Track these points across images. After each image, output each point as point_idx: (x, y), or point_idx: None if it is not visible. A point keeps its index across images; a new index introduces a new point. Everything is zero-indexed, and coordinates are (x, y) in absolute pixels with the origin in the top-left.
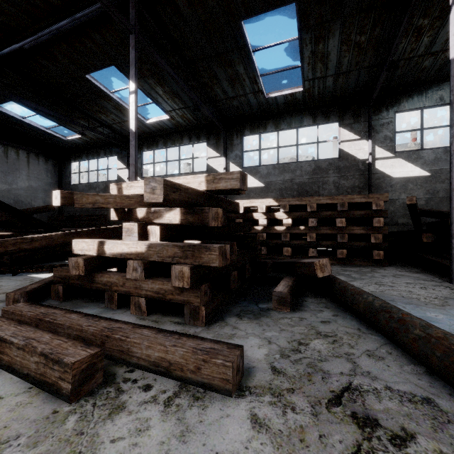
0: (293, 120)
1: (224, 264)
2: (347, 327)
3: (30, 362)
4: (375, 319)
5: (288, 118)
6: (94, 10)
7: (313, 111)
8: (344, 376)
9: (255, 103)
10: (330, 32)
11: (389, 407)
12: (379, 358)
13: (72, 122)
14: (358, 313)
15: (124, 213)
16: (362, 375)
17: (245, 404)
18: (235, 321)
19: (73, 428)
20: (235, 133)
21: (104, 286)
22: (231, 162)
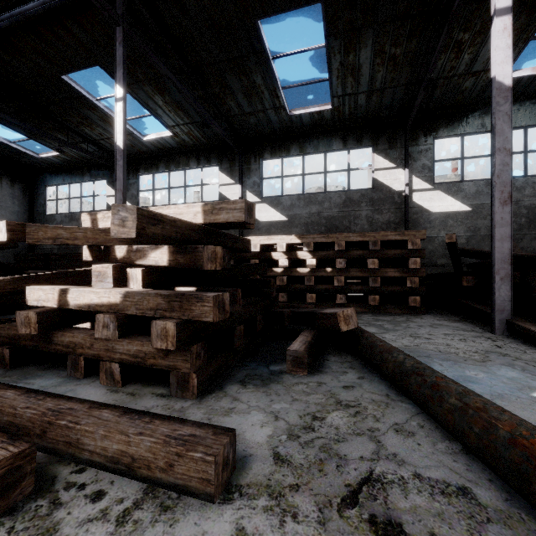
0: (320, 143)
1: (221, 319)
2: (374, 393)
3: None
4: (406, 383)
5: (315, 141)
6: None
7: (343, 133)
8: (364, 462)
9: (276, 121)
10: (362, 42)
11: (417, 504)
12: (409, 434)
13: (45, 135)
14: (387, 376)
15: (100, 251)
16: (387, 459)
17: (230, 513)
18: (236, 390)
19: None
20: (252, 155)
21: (66, 349)
22: (248, 191)
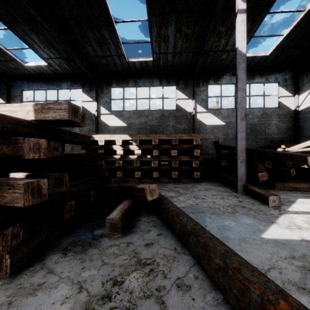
0: (147, 80)
1: (36, 202)
2: (166, 248)
3: None
4: (187, 242)
5: (143, 79)
6: None
7: (160, 76)
8: None
9: (119, 64)
10: (169, 21)
11: None
12: (187, 288)
13: None
14: (175, 234)
15: None
16: None
17: None
18: (55, 260)
19: None
20: (104, 84)
21: None
22: (102, 106)
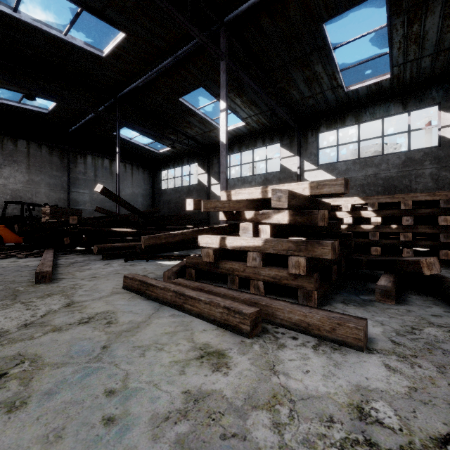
0: (377, 110)
1: (334, 258)
2: None
3: (216, 312)
4: None
5: (371, 109)
6: (192, 46)
7: (402, 97)
8: None
9: (332, 99)
10: (429, 11)
11: None
12: None
13: (166, 138)
14: None
15: (232, 214)
16: None
17: (376, 357)
18: (342, 306)
19: (260, 350)
20: (309, 131)
21: (227, 271)
22: (305, 161)
